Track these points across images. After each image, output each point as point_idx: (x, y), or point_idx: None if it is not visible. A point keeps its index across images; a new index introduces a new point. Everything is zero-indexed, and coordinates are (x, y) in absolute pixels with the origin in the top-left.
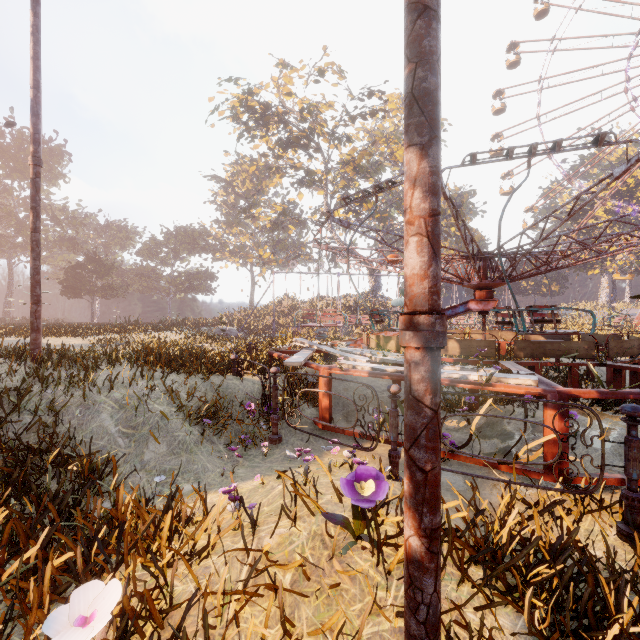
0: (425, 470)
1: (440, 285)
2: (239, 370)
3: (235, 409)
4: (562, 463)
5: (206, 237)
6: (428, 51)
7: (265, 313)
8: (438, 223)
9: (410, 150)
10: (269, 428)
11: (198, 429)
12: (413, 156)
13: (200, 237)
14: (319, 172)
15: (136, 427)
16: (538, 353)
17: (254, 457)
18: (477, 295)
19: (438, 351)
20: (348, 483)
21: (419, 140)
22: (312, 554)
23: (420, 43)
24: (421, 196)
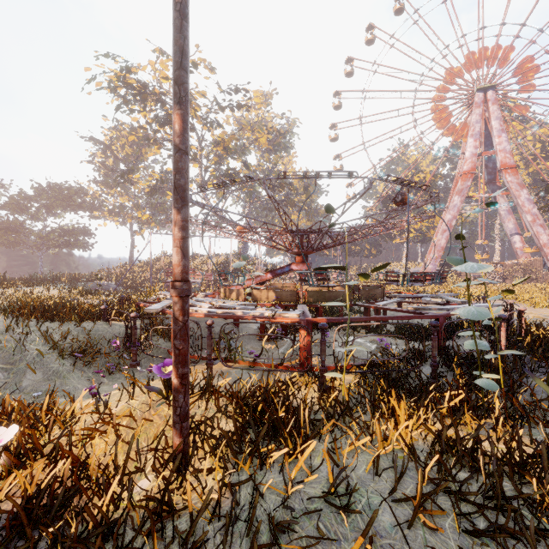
0: (179, 349)
1: (188, 269)
2: (108, 317)
3: (104, 347)
4: (308, 360)
5: (83, 195)
6: (181, 168)
7: (144, 269)
8: (186, 242)
9: (174, 209)
10: (131, 358)
11: (70, 362)
12: (175, 212)
13: (76, 195)
14: (194, 148)
15: (14, 363)
16: (321, 298)
17: (118, 379)
18: (297, 259)
19: (186, 297)
20: (159, 368)
21: (177, 206)
22: (140, 411)
23: (177, 164)
24: (178, 230)
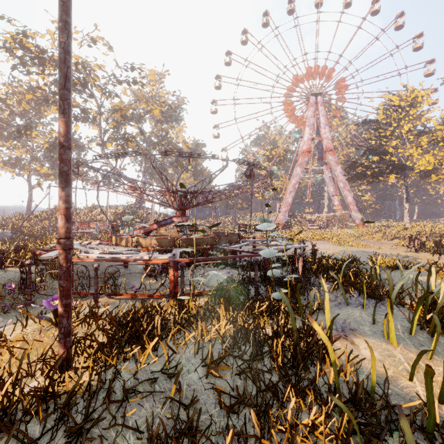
0: (64, 286)
1: (71, 229)
2: (3, 265)
3: None
4: (175, 289)
5: None
6: (65, 159)
7: (43, 218)
8: (69, 211)
9: (59, 188)
10: (26, 298)
11: None
12: (60, 190)
13: None
14: (94, 112)
15: None
16: (192, 244)
17: (13, 317)
18: (177, 213)
19: (69, 250)
20: (48, 302)
21: (62, 186)
22: (32, 336)
23: (62, 156)
24: (62, 203)
